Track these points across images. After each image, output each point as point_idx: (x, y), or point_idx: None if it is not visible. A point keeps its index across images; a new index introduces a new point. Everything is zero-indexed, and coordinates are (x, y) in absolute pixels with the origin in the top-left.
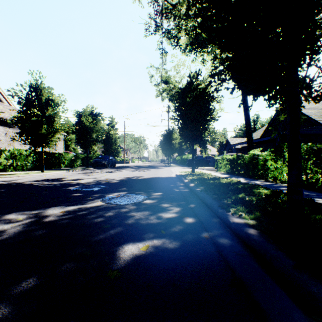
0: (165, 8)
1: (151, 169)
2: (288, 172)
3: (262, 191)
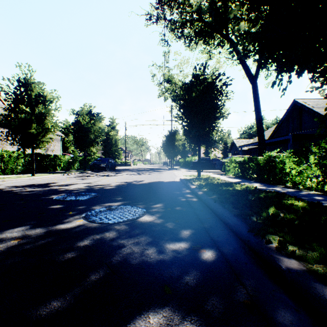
0: None
1: (153, 172)
2: None
3: (296, 203)
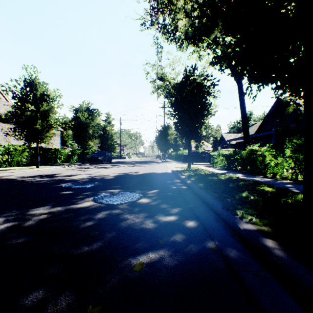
0: (161, 3)
1: (147, 165)
2: (305, 170)
3: (267, 189)
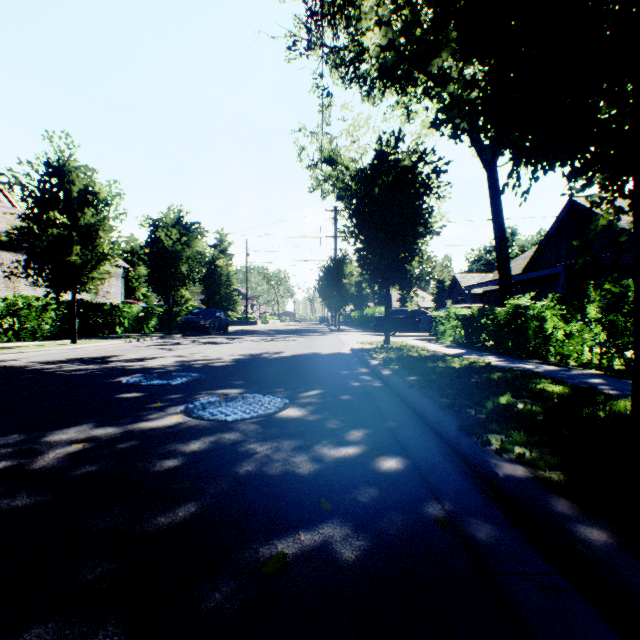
0: (329, 5)
1: (300, 337)
2: (636, 348)
3: (551, 388)
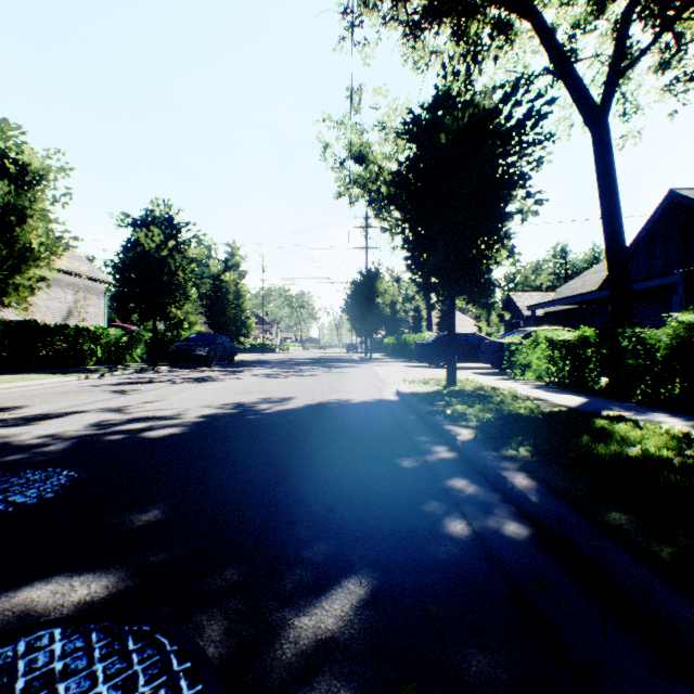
0: None
1: (323, 371)
2: None
3: None
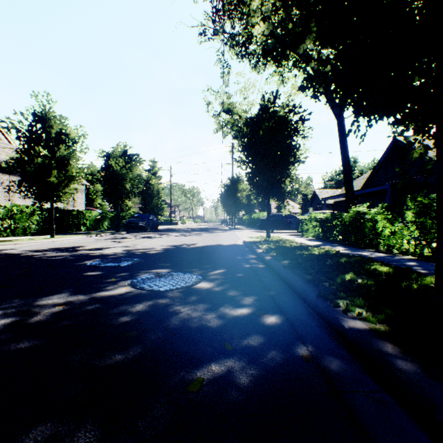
0: (228, 4)
1: (208, 233)
2: (438, 241)
3: (380, 268)
